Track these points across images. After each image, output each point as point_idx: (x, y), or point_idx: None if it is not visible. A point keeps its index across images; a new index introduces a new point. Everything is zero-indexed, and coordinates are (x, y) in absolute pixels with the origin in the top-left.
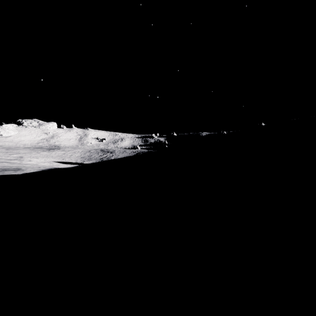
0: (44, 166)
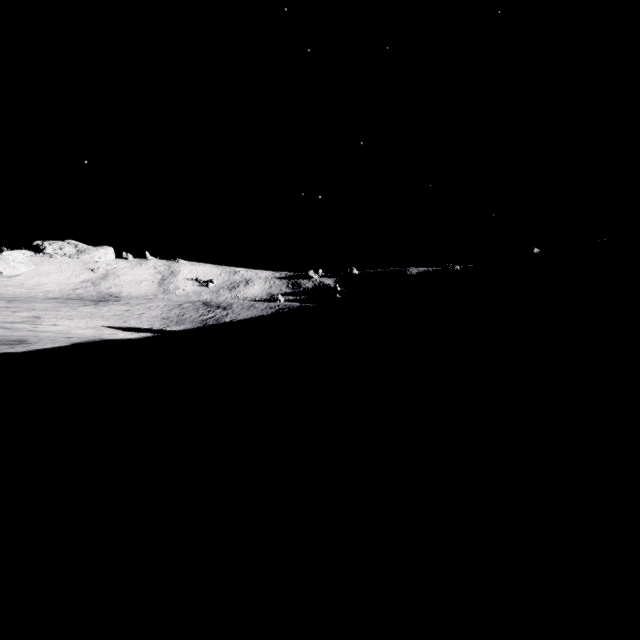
0: (83, 335)
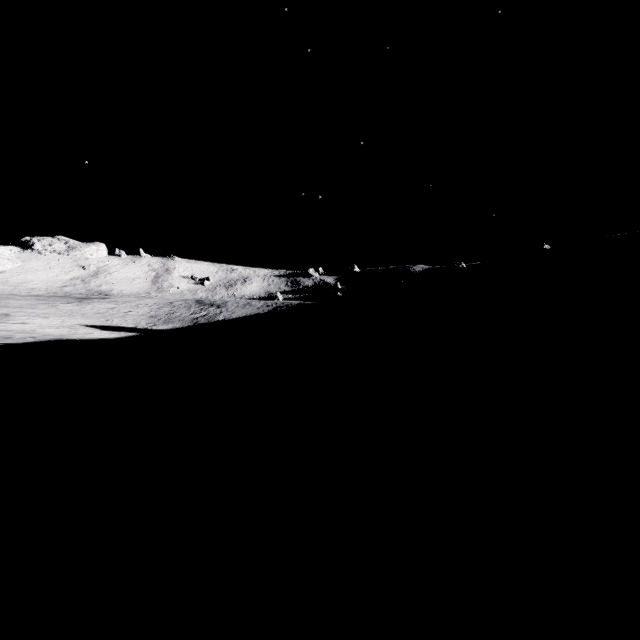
0: (46, 335)
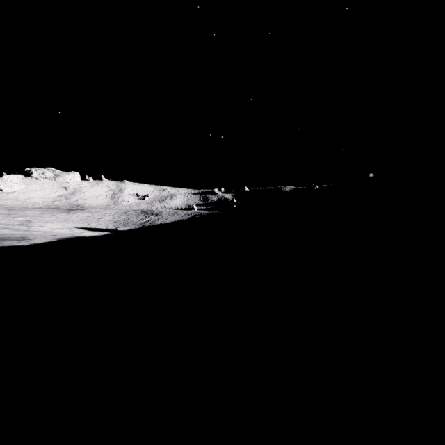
0: (61, 233)
